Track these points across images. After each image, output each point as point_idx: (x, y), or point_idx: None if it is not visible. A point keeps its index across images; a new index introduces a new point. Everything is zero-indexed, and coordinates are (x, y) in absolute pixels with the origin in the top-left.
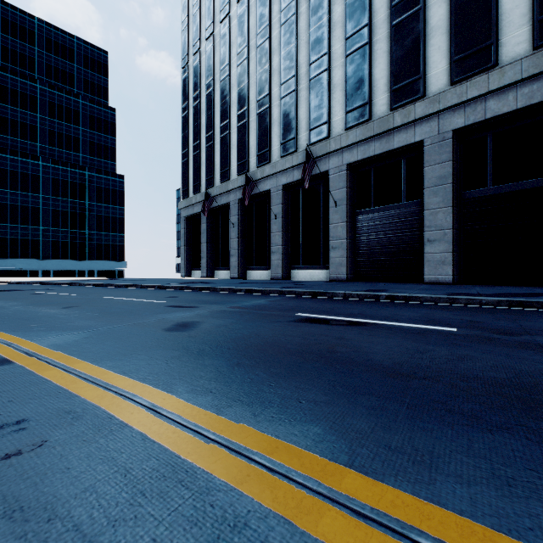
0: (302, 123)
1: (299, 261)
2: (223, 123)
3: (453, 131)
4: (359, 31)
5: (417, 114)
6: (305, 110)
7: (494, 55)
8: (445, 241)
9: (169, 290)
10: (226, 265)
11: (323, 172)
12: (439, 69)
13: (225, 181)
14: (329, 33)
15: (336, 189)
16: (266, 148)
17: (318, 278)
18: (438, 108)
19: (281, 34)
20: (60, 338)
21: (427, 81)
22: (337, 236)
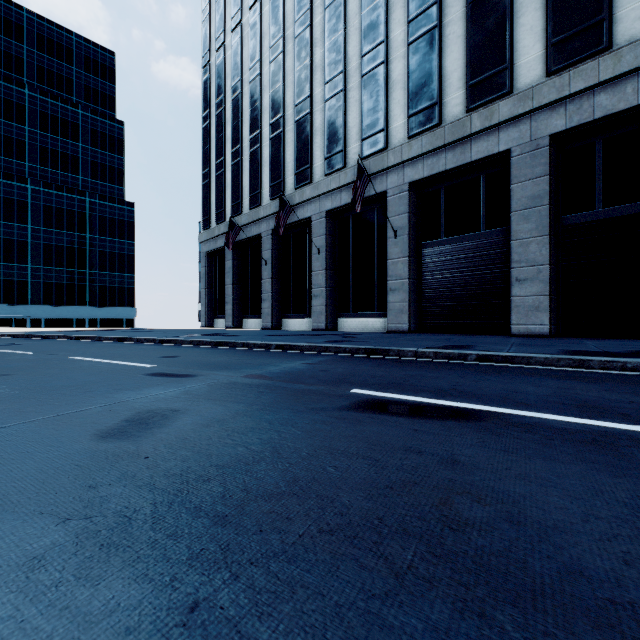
0: (352, 132)
1: (348, 307)
2: (253, 134)
3: (550, 136)
4: (425, 11)
5: (503, 115)
6: (356, 115)
7: (606, 34)
8: (539, 280)
9: (172, 346)
10: (256, 312)
11: (379, 194)
12: (531, 55)
13: (255, 206)
14: (387, 16)
15: (395, 215)
16: (307, 164)
17: (372, 329)
18: (530, 106)
19: (325, 19)
20: None
21: (515, 73)
22: (396, 275)
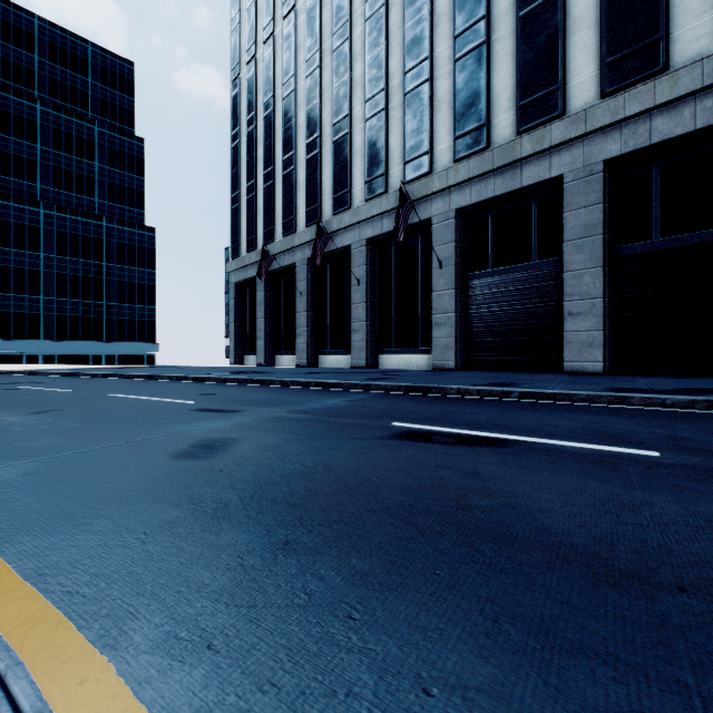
0: (394, 154)
1: (391, 343)
2: (287, 155)
3: (604, 161)
4: (473, 26)
5: (555, 138)
6: (399, 136)
7: (663, 55)
8: (593, 314)
9: (207, 383)
10: (290, 347)
11: (423, 221)
12: (584, 76)
13: (289, 234)
14: (432, 30)
15: (441, 244)
16: (345, 188)
17: (416, 366)
18: (583, 130)
19: (365, 33)
20: None
21: (567, 94)
22: (442, 308)
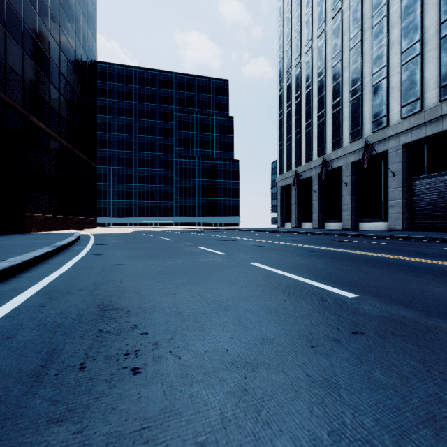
0: (366, 117)
1: (365, 216)
2: (307, 122)
3: None
4: (412, 46)
5: None
6: (369, 108)
7: None
8: None
9: (278, 233)
10: (309, 219)
11: (383, 151)
12: None
13: (308, 161)
14: (388, 50)
15: (393, 163)
16: (339, 137)
17: (380, 228)
18: None
19: (350, 56)
20: (263, 240)
21: None
22: (394, 197)
